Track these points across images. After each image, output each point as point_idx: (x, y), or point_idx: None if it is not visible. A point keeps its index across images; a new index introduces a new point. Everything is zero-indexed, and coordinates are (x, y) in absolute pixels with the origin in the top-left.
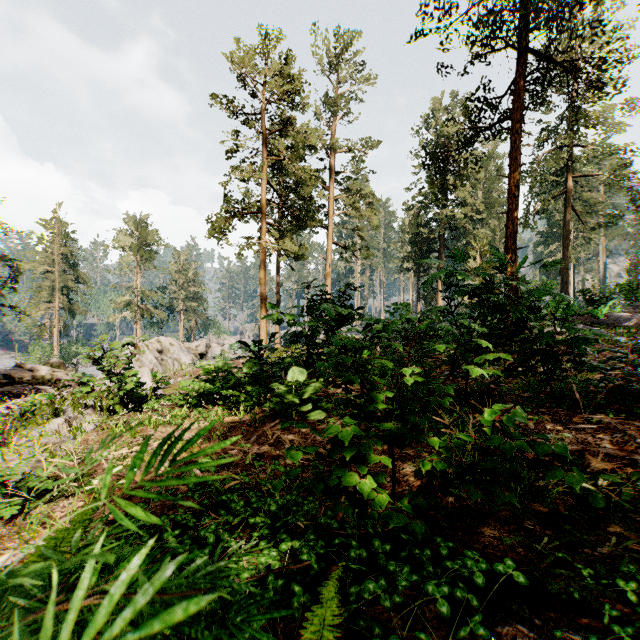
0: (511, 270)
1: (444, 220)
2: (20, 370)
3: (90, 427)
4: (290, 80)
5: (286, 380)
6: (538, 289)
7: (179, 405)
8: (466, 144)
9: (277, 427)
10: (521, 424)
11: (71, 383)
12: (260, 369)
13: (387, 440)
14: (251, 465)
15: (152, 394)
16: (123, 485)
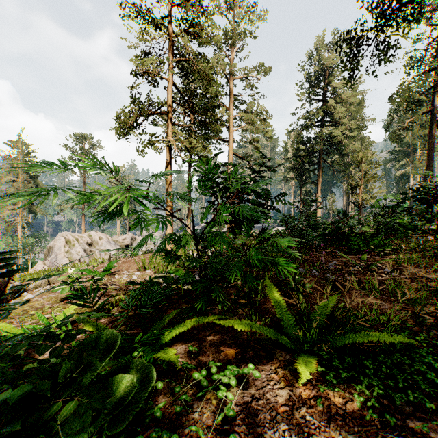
0: None
1: (324, 137)
2: None
3: None
4: None
5: None
6: None
7: None
8: (387, 19)
9: None
10: None
11: None
12: None
13: None
14: None
15: None
16: None
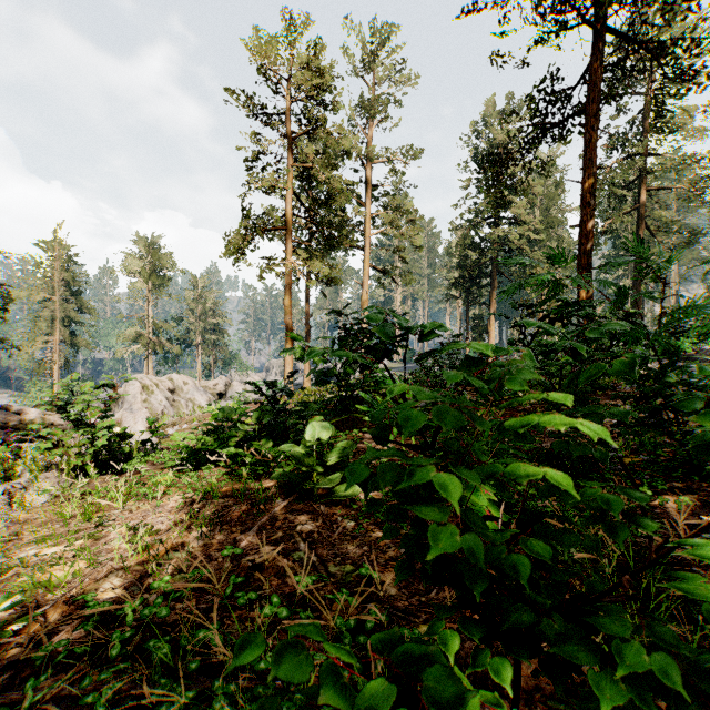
0: (585, 294)
1: (497, 241)
2: (5, 413)
3: (43, 498)
4: (320, 72)
5: (304, 440)
6: (688, 305)
7: (167, 467)
8: (530, 144)
9: (291, 507)
10: (656, 511)
11: (26, 437)
12: (275, 419)
13: (512, 650)
14: (241, 586)
15: (143, 447)
16: (23, 628)
